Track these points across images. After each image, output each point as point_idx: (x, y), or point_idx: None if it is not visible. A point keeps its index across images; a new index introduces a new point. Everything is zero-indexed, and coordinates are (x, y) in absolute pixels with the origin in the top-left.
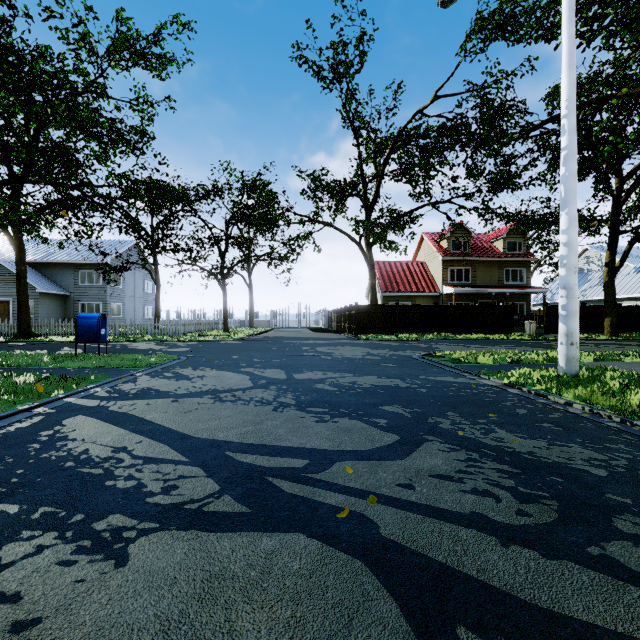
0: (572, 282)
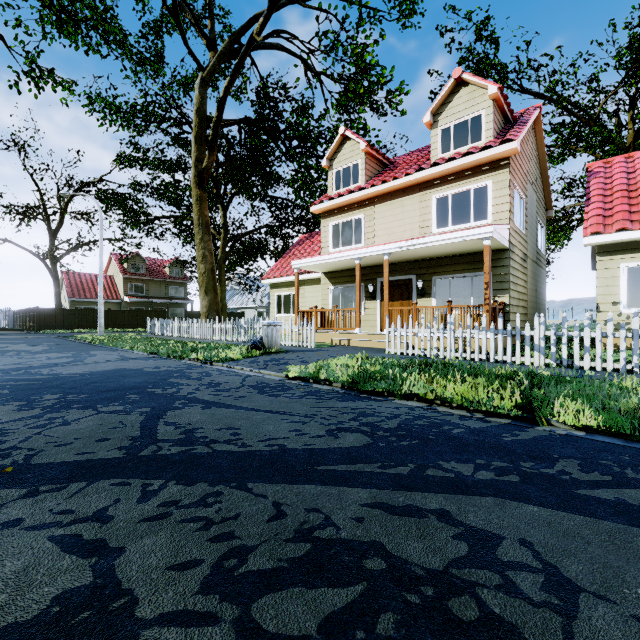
0: (101, 308)
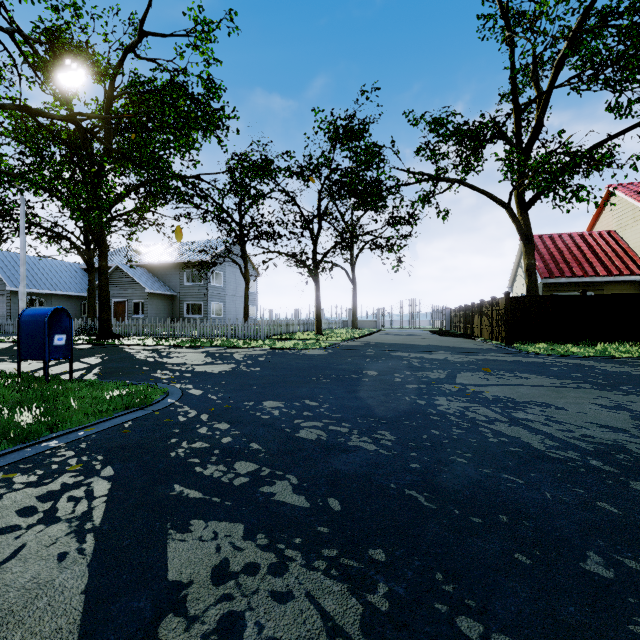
0: None
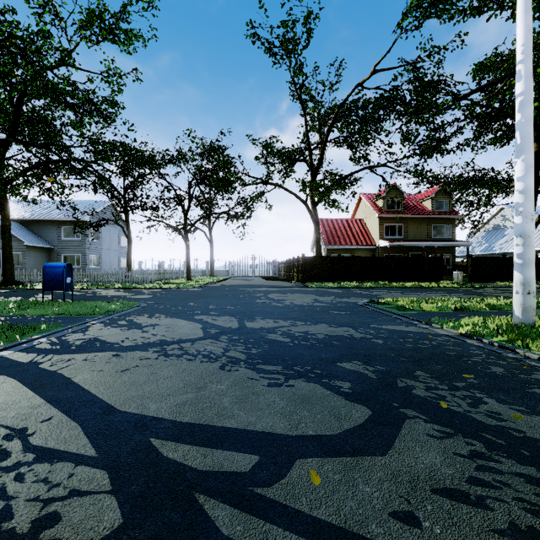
0: (529, 230)
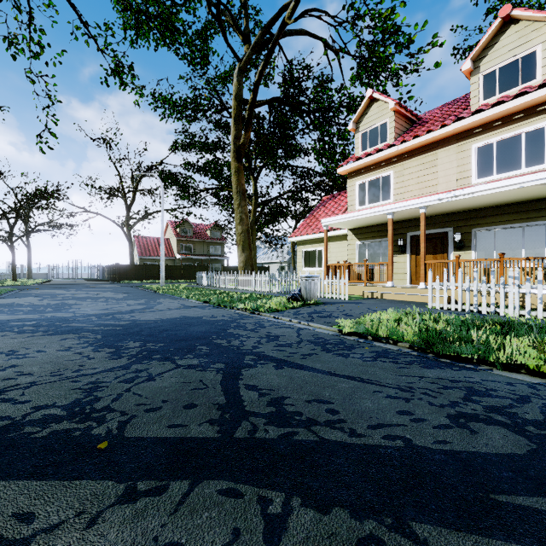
0: (162, 264)
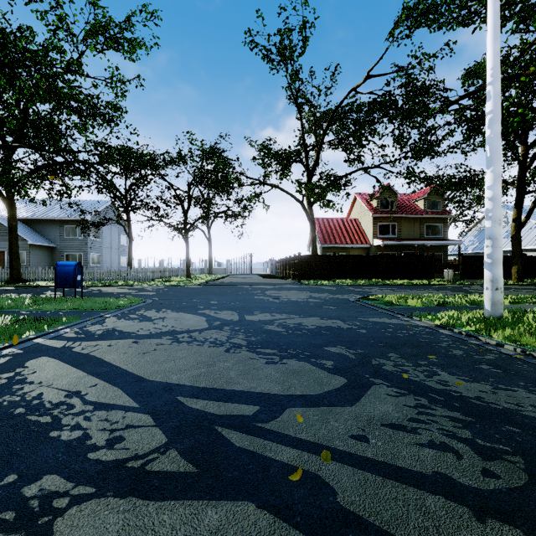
0: (497, 233)
